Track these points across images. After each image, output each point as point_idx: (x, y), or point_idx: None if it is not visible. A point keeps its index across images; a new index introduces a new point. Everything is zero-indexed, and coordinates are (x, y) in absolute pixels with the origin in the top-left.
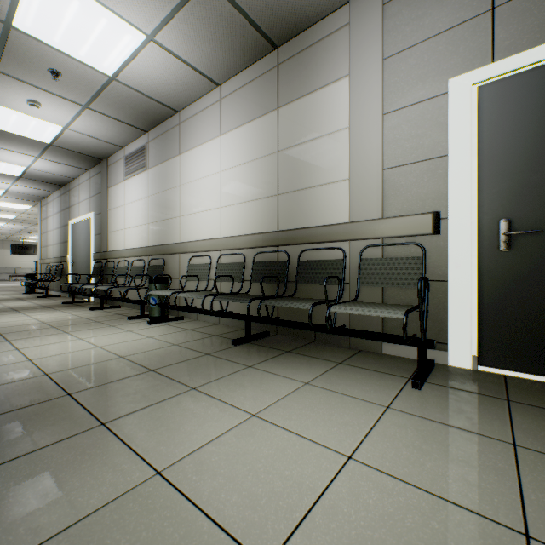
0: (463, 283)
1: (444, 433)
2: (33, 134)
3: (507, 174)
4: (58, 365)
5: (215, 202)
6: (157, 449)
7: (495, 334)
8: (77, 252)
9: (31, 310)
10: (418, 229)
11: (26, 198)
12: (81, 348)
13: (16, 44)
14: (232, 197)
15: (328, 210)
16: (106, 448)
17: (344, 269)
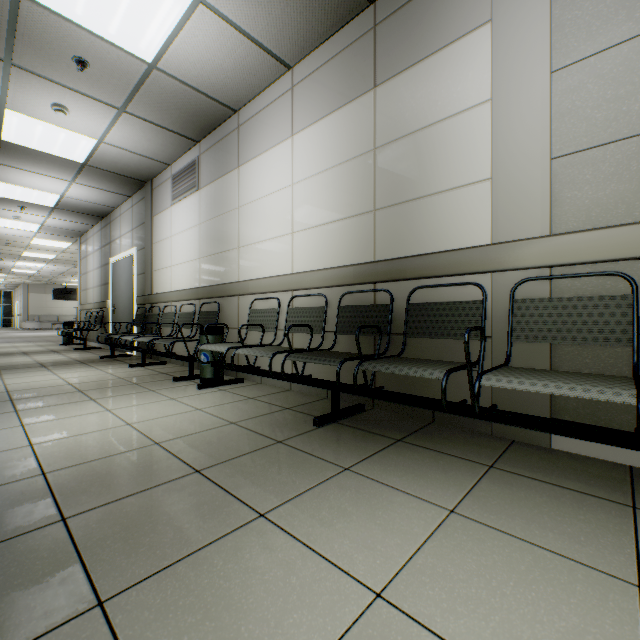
0: None
1: None
2: (64, 152)
3: None
4: (65, 456)
5: (285, 226)
6: None
7: None
8: (119, 296)
9: (62, 366)
10: (622, 249)
11: (64, 234)
12: (104, 426)
13: (30, 22)
14: (309, 218)
15: (454, 228)
16: None
17: (484, 315)
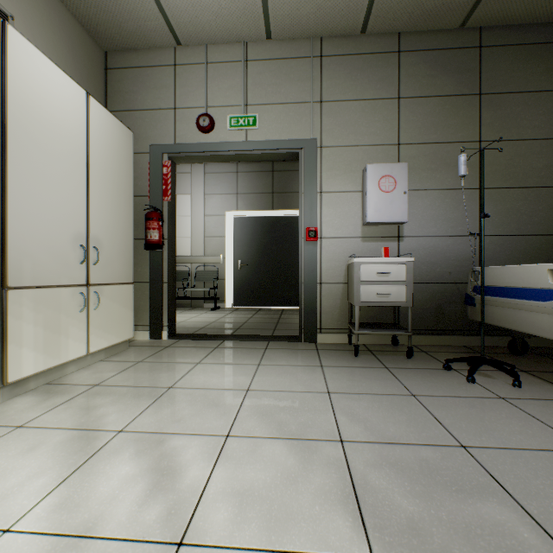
0: (230, 280)
1: (216, 314)
2: None
3: (241, 246)
4: None
5: None
6: None
7: (238, 296)
8: None
9: None
10: (216, 261)
11: None
12: None
13: None
14: None
15: (182, 249)
16: None
17: (189, 275)
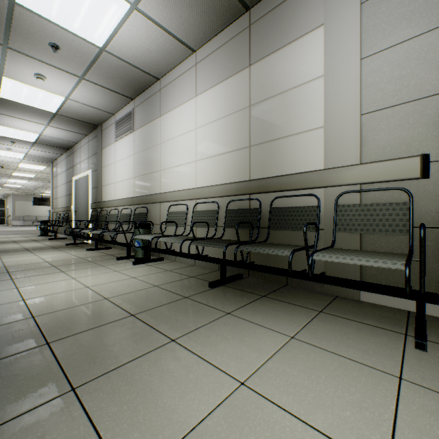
0: None
1: None
2: (42, 105)
3: None
4: (46, 307)
5: (191, 156)
6: (129, 437)
7: None
8: (79, 203)
9: (40, 250)
10: (403, 173)
11: (41, 160)
12: (71, 288)
13: (20, 20)
14: (207, 151)
15: (300, 159)
16: (69, 432)
17: (318, 215)
